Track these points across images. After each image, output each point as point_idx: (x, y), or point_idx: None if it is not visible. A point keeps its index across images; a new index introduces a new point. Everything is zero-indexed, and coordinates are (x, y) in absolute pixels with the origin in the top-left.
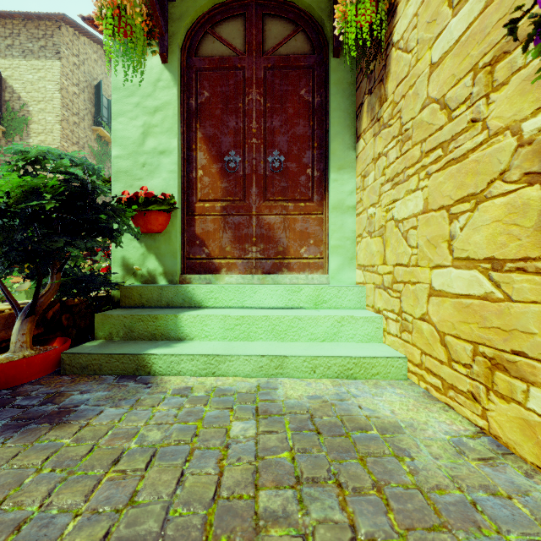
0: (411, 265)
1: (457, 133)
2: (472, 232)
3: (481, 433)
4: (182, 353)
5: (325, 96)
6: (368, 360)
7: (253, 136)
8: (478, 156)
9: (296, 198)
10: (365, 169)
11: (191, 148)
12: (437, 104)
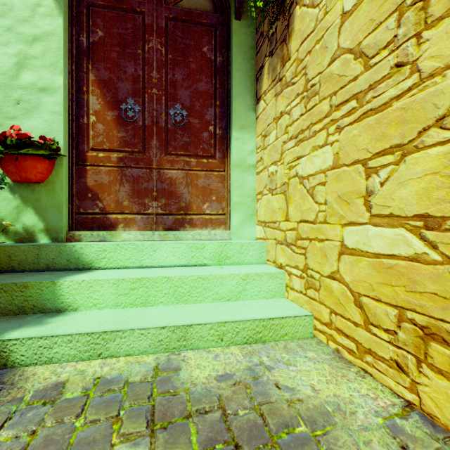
0: (318, 221)
1: (377, 81)
2: (397, 187)
3: (408, 406)
4: (55, 334)
5: (226, 57)
6: (276, 321)
7: (153, 86)
8: (406, 103)
9: (198, 154)
10: (266, 129)
11: (81, 90)
12: (350, 54)
